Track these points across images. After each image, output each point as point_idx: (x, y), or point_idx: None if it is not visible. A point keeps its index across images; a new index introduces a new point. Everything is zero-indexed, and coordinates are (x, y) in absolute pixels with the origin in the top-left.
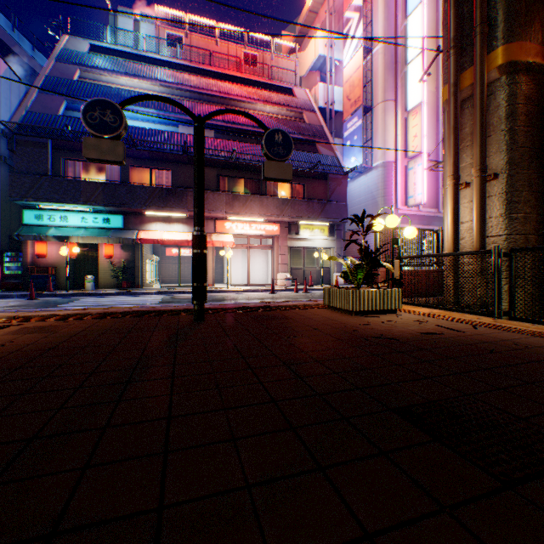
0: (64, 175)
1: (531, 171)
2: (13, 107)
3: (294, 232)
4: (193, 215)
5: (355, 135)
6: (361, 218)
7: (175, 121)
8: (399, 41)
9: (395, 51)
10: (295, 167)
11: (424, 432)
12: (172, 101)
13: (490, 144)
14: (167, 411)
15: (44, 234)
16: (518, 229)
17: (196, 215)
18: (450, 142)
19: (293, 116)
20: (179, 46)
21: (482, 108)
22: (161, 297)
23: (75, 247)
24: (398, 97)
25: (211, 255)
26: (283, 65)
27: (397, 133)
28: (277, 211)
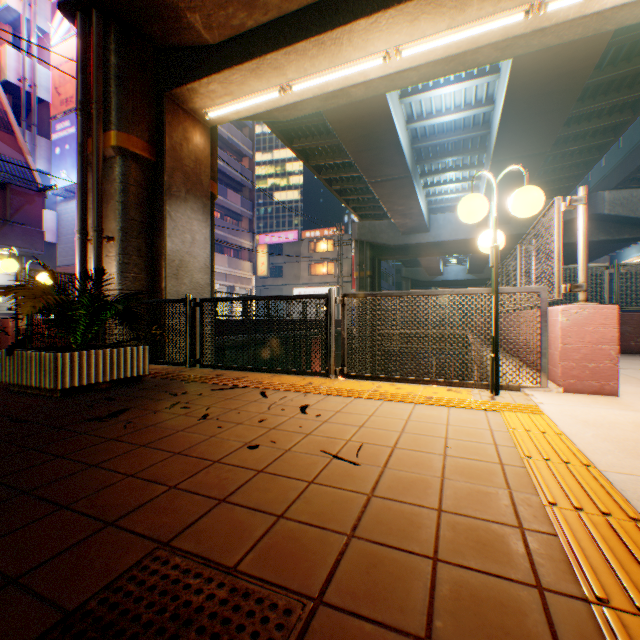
0: None
1: (144, 240)
2: None
3: None
4: None
5: (69, 144)
6: None
7: None
8: None
9: None
10: None
11: None
12: None
13: (112, 211)
14: None
15: None
16: (131, 286)
17: None
18: (80, 198)
19: None
20: None
21: (100, 177)
22: None
23: None
24: None
25: None
26: None
27: None
28: None
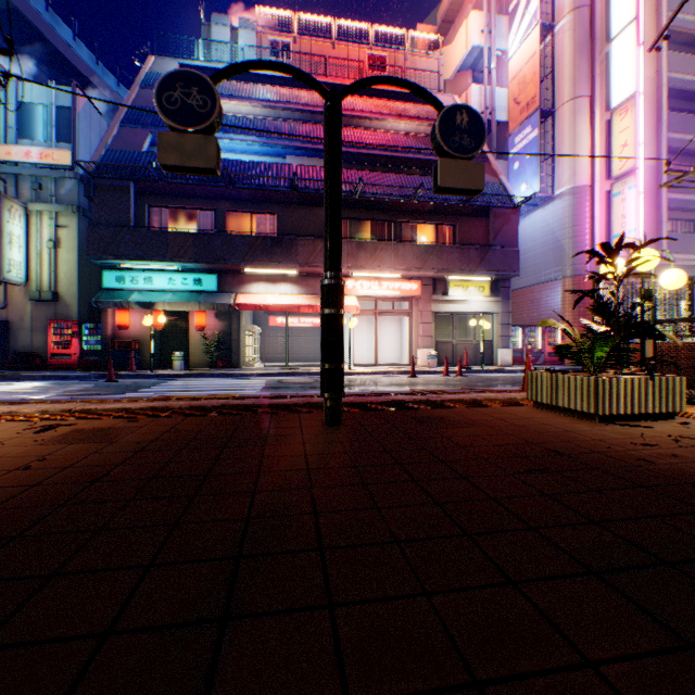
0: (148, 226)
1: None
2: (93, 148)
3: (440, 292)
4: (304, 272)
5: (527, 152)
6: (613, 250)
7: (281, 151)
8: (598, 7)
9: (591, 23)
10: (442, 200)
11: None
12: (291, 68)
13: None
14: None
15: (126, 300)
16: None
17: (328, 252)
18: None
19: None
20: (286, 55)
21: None
22: (264, 381)
23: (160, 316)
24: (595, 90)
25: None
26: (421, 66)
27: (594, 144)
28: (417, 262)
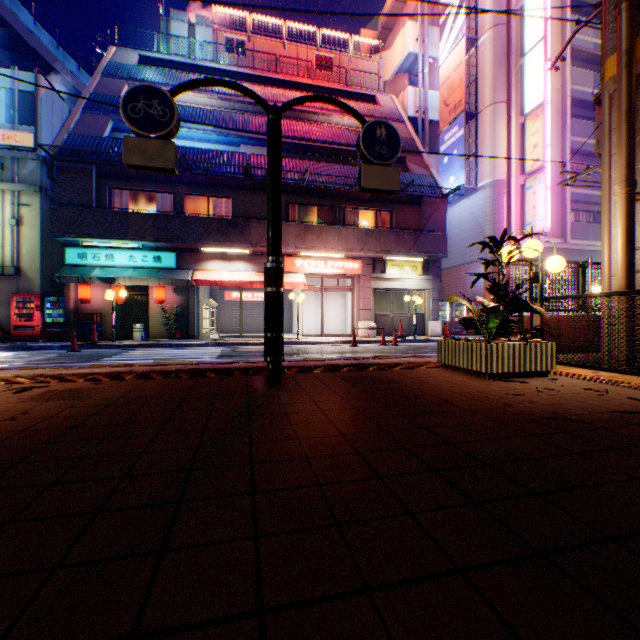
0: (110, 207)
1: None
2: (55, 131)
3: (379, 270)
4: (257, 251)
5: (455, 149)
6: (499, 242)
7: (236, 140)
8: (514, 26)
9: (508, 39)
10: None
11: None
12: (239, 86)
13: None
14: (254, 591)
15: (88, 275)
16: None
17: (270, 240)
18: (622, 134)
19: None
20: (240, 51)
21: None
22: (219, 350)
23: (122, 291)
24: (511, 97)
25: None
26: (363, 68)
27: (510, 144)
28: (358, 244)
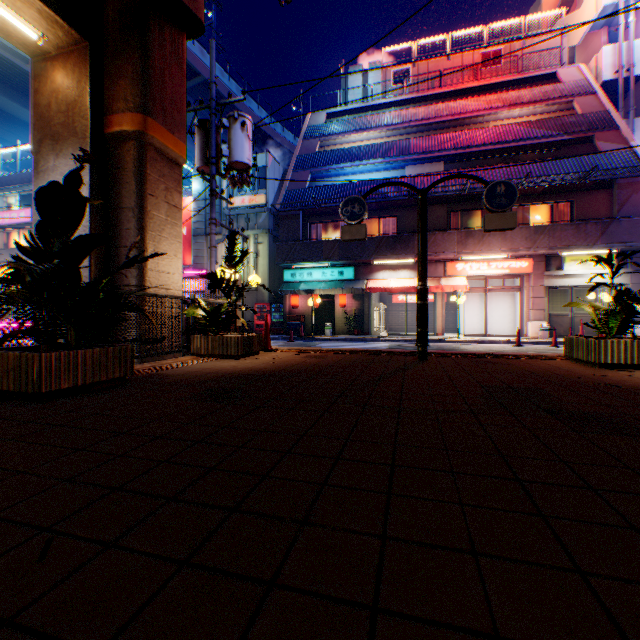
0: (309, 238)
1: None
2: (275, 189)
3: (553, 267)
4: None
5: None
6: (606, 259)
7: (401, 164)
8: None
9: None
10: (554, 181)
11: (552, 416)
12: (400, 183)
13: None
14: (400, 391)
15: (296, 288)
16: None
17: (419, 272)
18: None
19: (555, 109)
20: (405, 80)
21: None
22: (387, 345)
23: (317, 299)
24: None
25: (439, 301)
26: (540, 46)
27: None
28: (525, 243)
